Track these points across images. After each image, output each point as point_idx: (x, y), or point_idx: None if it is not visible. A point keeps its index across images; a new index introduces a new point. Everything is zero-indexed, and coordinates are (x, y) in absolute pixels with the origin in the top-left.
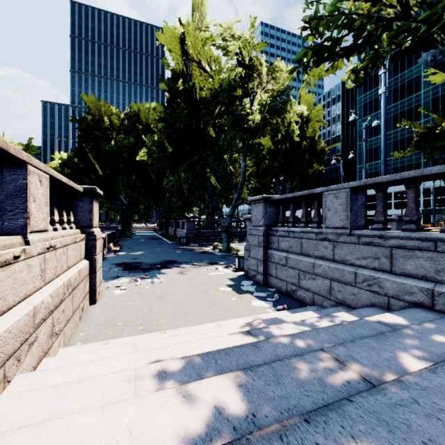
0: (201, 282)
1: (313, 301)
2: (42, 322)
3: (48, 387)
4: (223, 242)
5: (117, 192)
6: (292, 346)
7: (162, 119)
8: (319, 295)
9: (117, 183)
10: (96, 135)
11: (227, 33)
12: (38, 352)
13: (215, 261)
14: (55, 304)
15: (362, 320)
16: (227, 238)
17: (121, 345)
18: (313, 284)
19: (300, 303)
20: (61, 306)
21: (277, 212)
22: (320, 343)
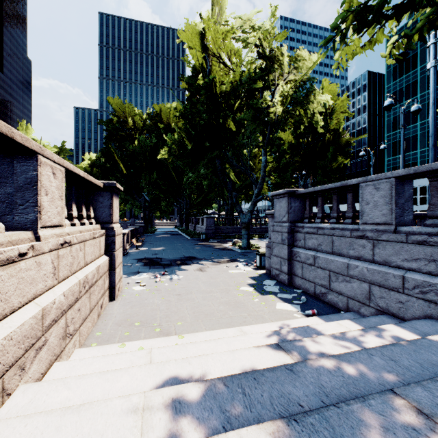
0: (221, 280)
1: (348, 306)
2: (52, 323)
3: (41, 413)
4: (243, 238)
5: (140, 189)
6: (339, 374)
7: (182, 116)
8: (355, 301)
9: (140, 181)
10: (121, 135)
11: (247, 24)
12: (48, 357)
13: (235, 258)
14: (69, 304)
15: (426, 340)
16: (246, 235)
17: (135, 352)
18: (347, 287)
19: (332, 308)
20: (76, 304)
21: (302, 207)
22: (376, 372)
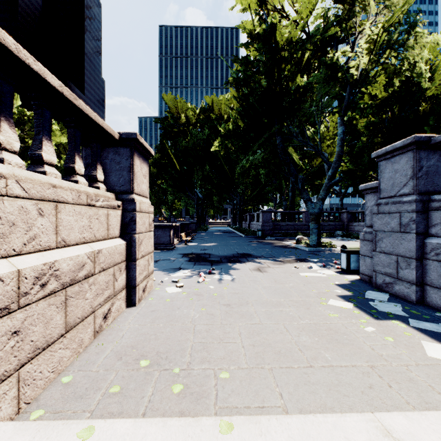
0: (291, 286)
1: None
2: None
3: None
4: (311, 234)
5: (193, 186)
6: None
7: (234, 81)
8: None
9: (193, 177)
10: (175, 132)
11: None
12: None
13: (303, 258)
14: None
15: None
16: (316, 229)
17: None
18: None
19: None
20: (2, 323)
21: None
22: None
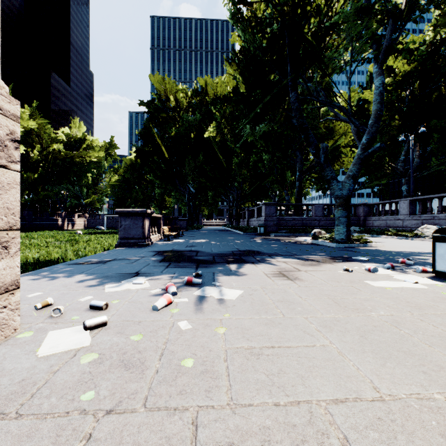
0: (392, 321)
1: None
2: None
3: None
4: (338, 224)
5: (184, 178)
6: None
7: None
8: None
9: (184, 168)
10: (164, 118)
11: None
12: None
13: (340, 255)
14: None
15: None
16: (345, 218)
17: None
18: None
19: None
20: None
21: None
22: None
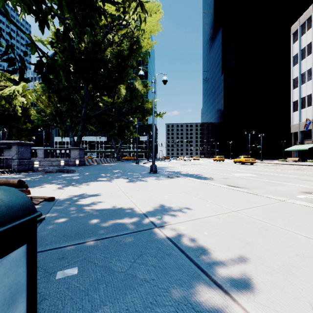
0: None
1: None
2: None
3: None
4: None
5: None
6: None
7: None
8: None
9: None
10: None
11: None
12: None
13: None
14: None
15: None
16: None
17: None
18: None
19: None
20: None
21: None
22: None
